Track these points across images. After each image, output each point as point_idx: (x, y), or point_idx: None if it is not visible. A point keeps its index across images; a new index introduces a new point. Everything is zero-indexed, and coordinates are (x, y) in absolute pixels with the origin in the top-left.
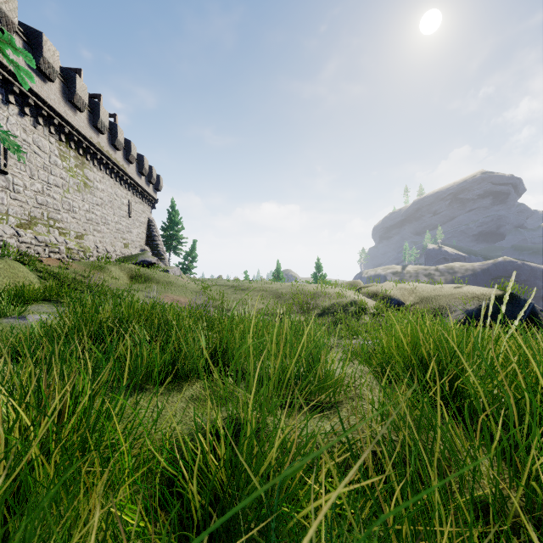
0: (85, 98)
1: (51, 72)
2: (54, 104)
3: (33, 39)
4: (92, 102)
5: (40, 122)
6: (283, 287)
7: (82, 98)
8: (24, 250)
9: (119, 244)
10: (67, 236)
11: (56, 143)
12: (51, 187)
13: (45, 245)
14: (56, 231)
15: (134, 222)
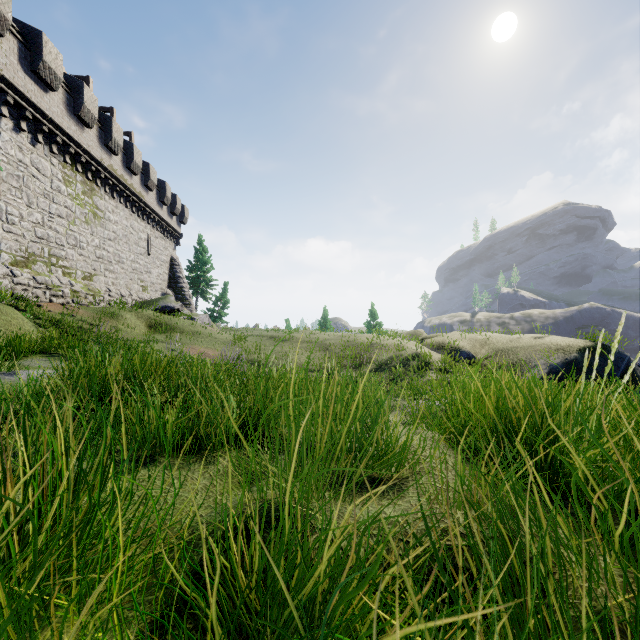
0: (94, 112)
1: (53, 79)
2: (57, 118)
3: (31, 39)
4: (104, 116)
5: (39, 140)
6: (332, 337)
7: (91, 112)
8: (19, 293)
9: (135, 287)
10: (73, 276)
11: (59, 165)
12: (53, 217)
13: (46, 287)
14: (59, 270)
15: (154, 261)
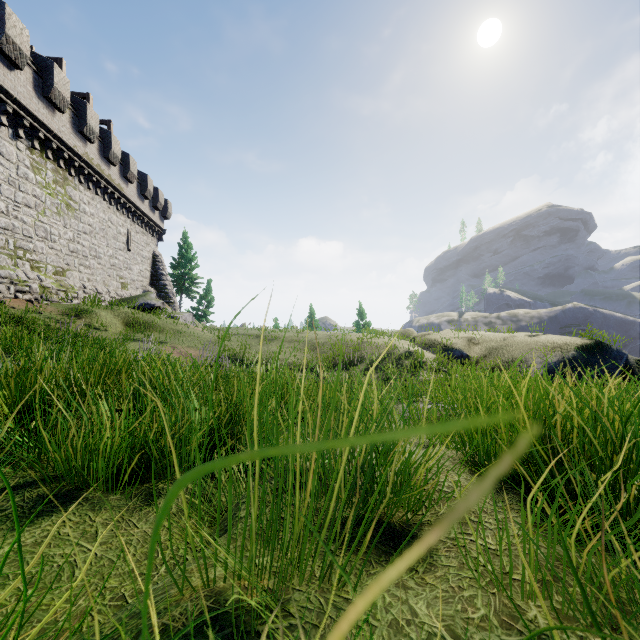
0: (66, 95)
1: (18, 56)
2: (23, 99)
3: None
4: (77, 101)
5: (3, 121)
6: (321, 336)
7: (63, 95)
8: None
9: (114, 284)
10: (42, 271)
11: (26, 151)
12: (19, 206)
13: (10, 282)
14: (26, 264)
15: (135, 257)
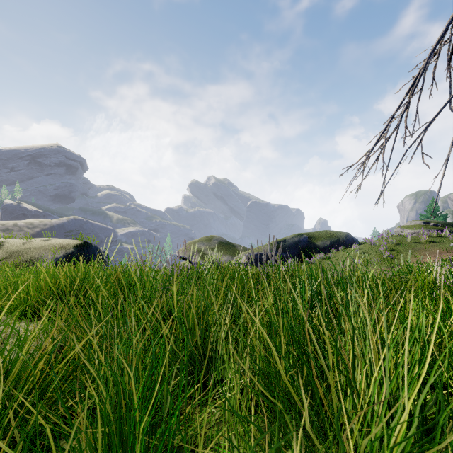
0: None
1: None
2: None
3: None
4: None
5: None
6: None
7: None
8: None
9: None
10: None
11: None
12: None
13: None
14: None
15: None
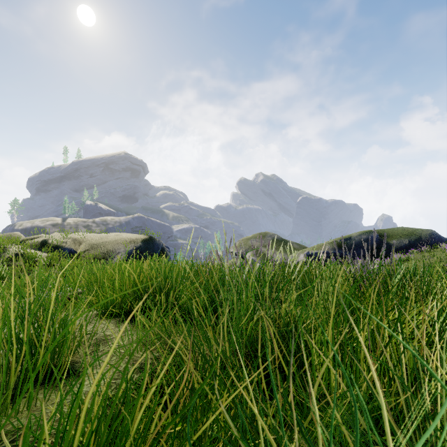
0: None
1: None
2: None
3: None
4: None
5: None
6: None
7: None
8: None
9: None
10: None
11: None
12: None
13: None
14: None
15: None
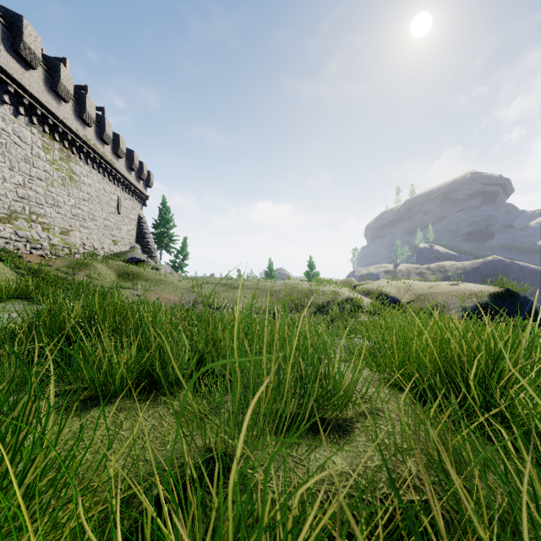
0: (70, 88)
1: (32, 59)
2: (36, 93)
3: (13, 23)
4: (78, 93)
5: (20, 111)
6: (277, 285)
7: (67, 88)
8: (2, 246)
9: (107, 241)
10: (51, 231)
11: (39, 134)
12: (33, 180)
13: (26, 241)
14: (39, 226)
15: (123, 219)
